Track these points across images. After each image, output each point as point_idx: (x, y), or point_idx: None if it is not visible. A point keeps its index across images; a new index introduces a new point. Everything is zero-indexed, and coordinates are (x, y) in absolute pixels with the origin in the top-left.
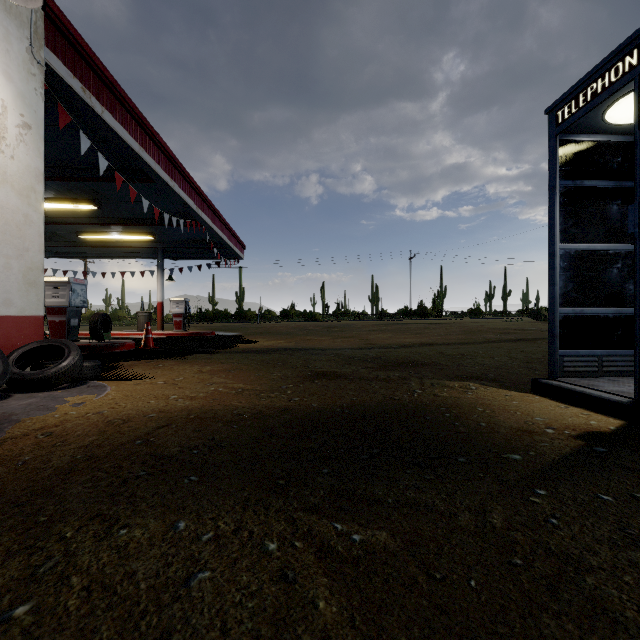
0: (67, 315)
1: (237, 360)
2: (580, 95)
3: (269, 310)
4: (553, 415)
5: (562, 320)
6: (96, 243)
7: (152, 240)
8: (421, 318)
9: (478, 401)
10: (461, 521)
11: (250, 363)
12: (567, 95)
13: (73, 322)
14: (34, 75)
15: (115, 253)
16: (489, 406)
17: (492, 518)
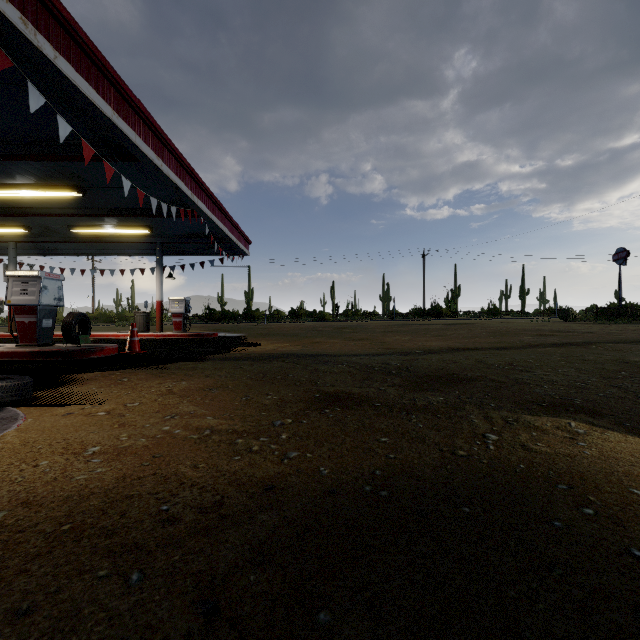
0: (37, 315)
1: (226, 371)
2: None
3: (278, 310)
4: None
5: None
6: (91, 238)
7: (150, 234)
8: (435, 318)
9: (614, 466)
10: None
11: (242, 376)
12: None
13: (46, 323)
14: None
15: (114, 250)
16: None
17: None
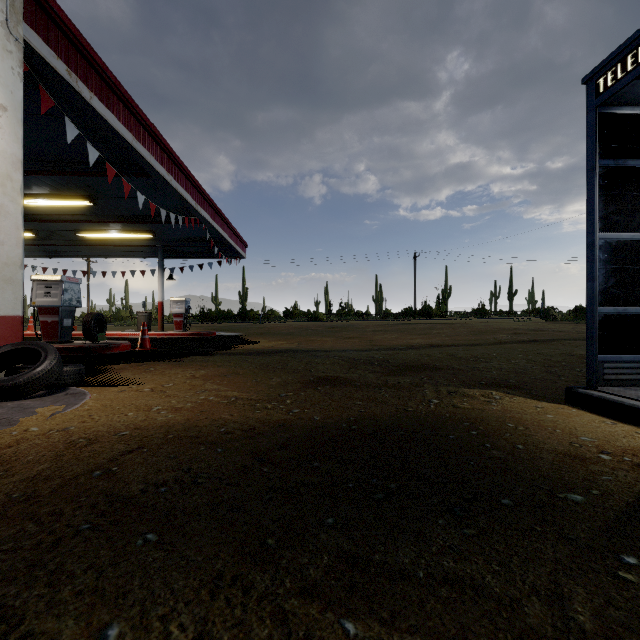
0: (59, 315)
1: (235, 363)
2: (628, 57)
3: (272, 310)
4: (601, 434)
5: (602, 320)
6: (95, 242)
7: (152, 238)
8: (426, 318)
9: (506, 414)
10: (530, 616)
11: (248, 366)
12: (611, 58)
13: (66, 322)
14: (10, 52)
15: (115, 252)
16: (520, 421)
17: (575, 612)
